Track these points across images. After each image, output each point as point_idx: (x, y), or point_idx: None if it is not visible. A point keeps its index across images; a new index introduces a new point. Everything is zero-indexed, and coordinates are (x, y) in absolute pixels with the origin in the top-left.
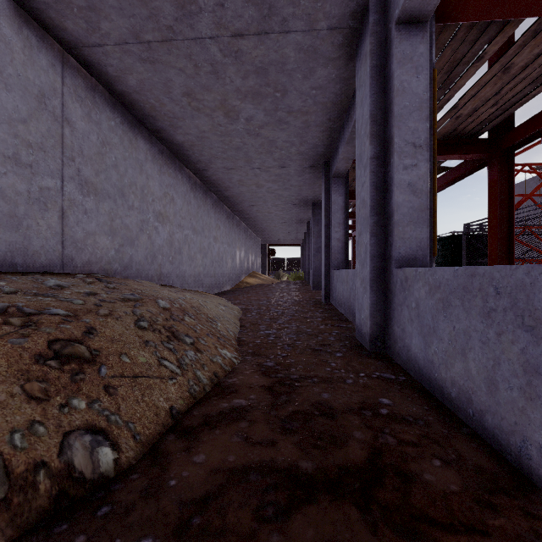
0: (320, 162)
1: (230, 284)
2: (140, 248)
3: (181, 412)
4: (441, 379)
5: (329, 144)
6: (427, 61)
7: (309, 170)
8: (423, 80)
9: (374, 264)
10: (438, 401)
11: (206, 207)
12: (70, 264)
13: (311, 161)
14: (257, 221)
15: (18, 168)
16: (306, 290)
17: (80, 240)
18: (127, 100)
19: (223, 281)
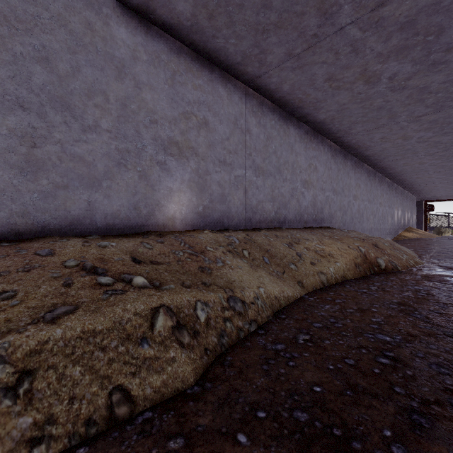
0: None
1: (390, 236)
2: (348, 215)
3: (410, 267)
4: None
5: None
6: None
7: None
8: None
9: None
10: None
11: (375, 184)
12: (331, 224)
13: None
14: (415, 184)
15: (322, 191)
16: None
17: (333, 214)
18: (346, 147)
19: (385, 234)
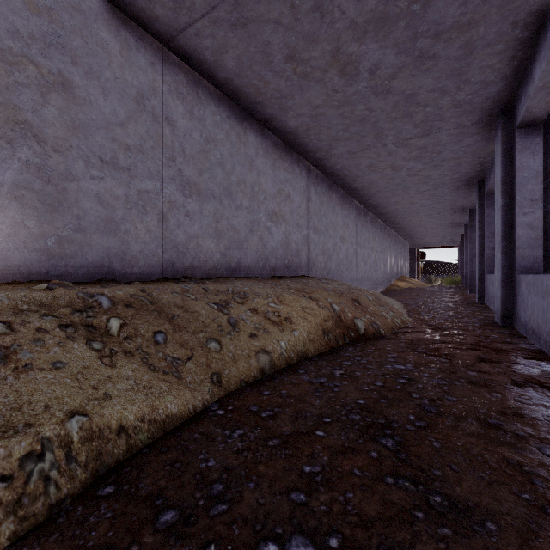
0: (474, 181)
1: (383, 286)
2: (333, 261)
3: (395, 329)
4: (528, 328)
5: (482, 170)
6: (541, 147)
7: (463, 188)
8: (538, 160)
9: (504, 272)
10: (526, 338)
11: (366, 224)
12: (311, 272)
13: (464, 182)
14: (408, 228)
15: (298, 228)
16: (462, 293)
17: (313, 259)
18: (331, 174)
19: (378, 284)
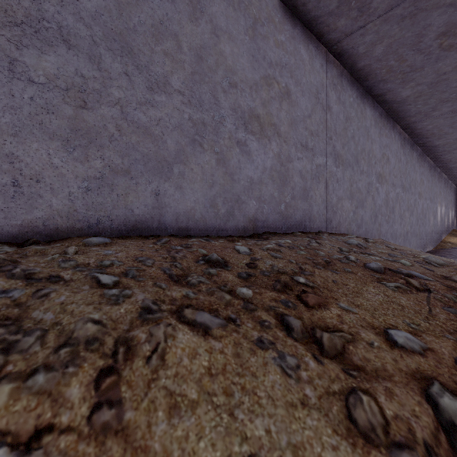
0: None
1: (432, 243)
2: (366, 209)
3: None
4: None
5: None
6: None
7: None
8: None
9: None
10: None
11: (412, 162)
12: (329, 225)
13: None
14: None
15: (306, 152)
16: None
17: (334, 205)
18: (364, 73)
19: (426, 240)
